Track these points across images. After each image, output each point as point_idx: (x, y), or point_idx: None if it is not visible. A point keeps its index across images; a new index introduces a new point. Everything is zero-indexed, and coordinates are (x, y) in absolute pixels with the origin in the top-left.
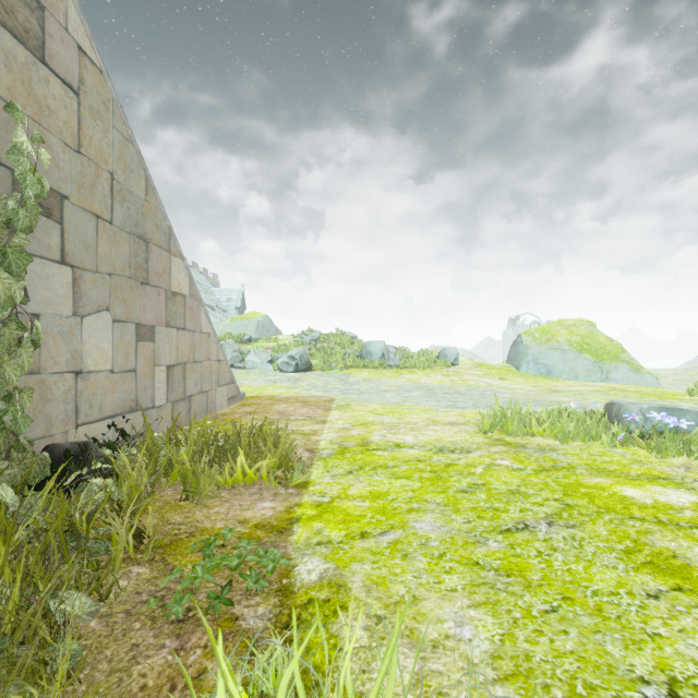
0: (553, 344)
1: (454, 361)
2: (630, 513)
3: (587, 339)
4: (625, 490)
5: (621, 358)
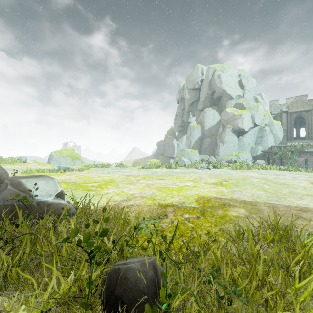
0: (61, 155)
1: (25, 161)
2: None
3: (71, 154)
4: None
5: (79, 159)
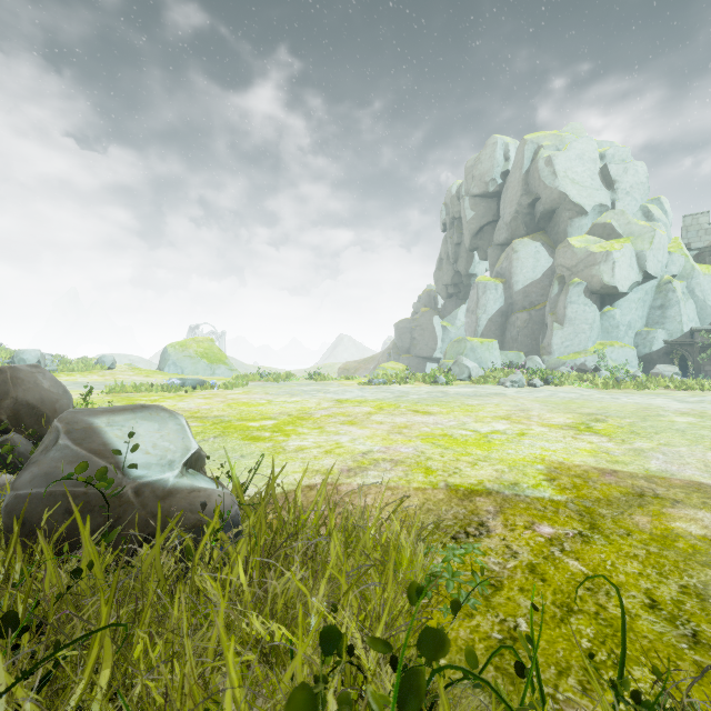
0: (186, 353)
1: (111, 366)
2: (137, 400)
3: (208, 350)
4: (143, 398)
5: (223, 361)
